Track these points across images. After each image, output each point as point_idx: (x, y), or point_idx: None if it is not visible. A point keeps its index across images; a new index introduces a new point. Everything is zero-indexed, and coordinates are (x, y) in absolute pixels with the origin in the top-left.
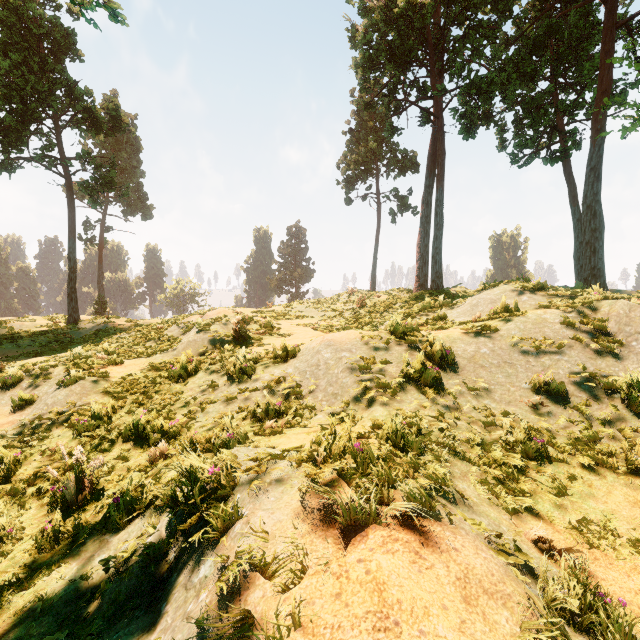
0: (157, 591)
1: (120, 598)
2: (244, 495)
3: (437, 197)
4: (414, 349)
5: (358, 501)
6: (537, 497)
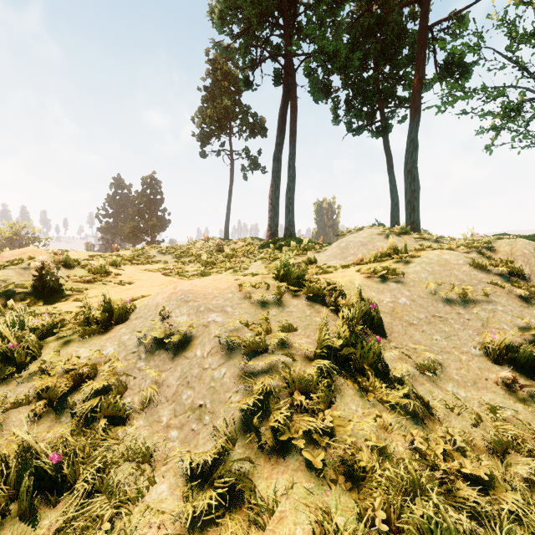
0: None
1: None
2: None
3: (290, 150)
4: (319, 302)
5: None
6: None
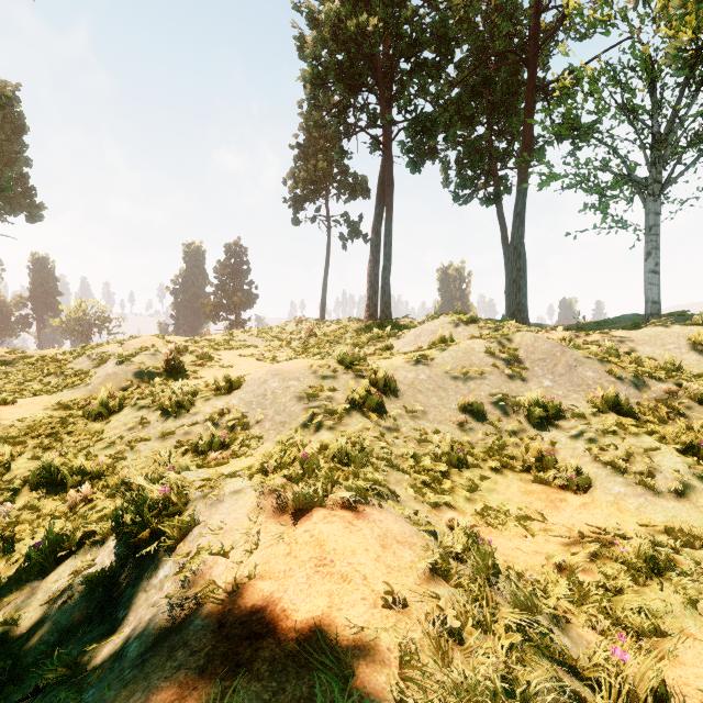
0: (109, 608)
1: (65, 624)
2: (199, 507)
3: (386, 227)
4: (360, 377)
5: (305, 492)
6: (455, 495)
